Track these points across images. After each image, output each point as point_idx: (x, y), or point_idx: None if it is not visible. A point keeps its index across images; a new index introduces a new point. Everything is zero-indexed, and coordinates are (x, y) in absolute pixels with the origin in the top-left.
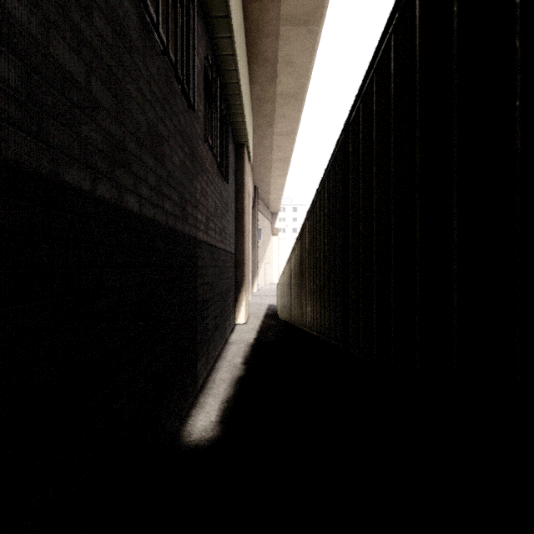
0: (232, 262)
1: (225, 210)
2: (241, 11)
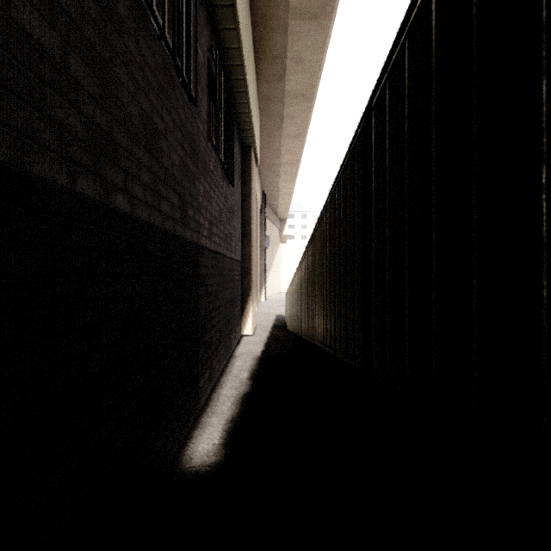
0: (238, 270)
1: (231, 215)
2: (248, 3)
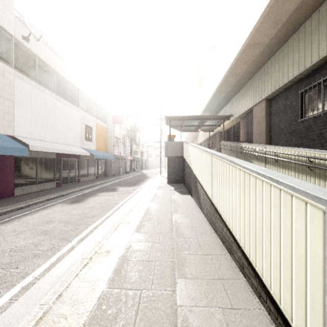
0: None
1: None
2: None
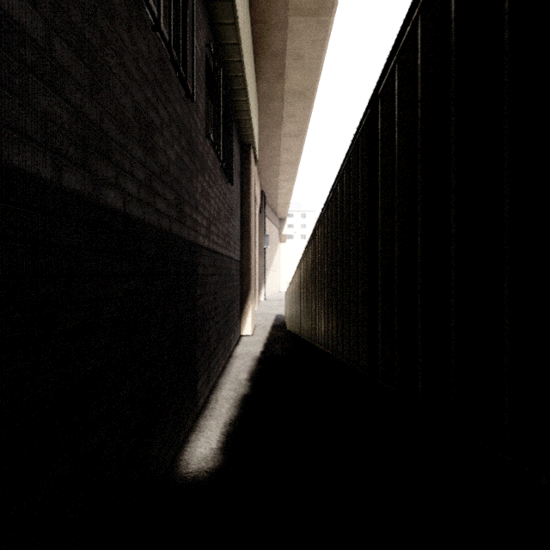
0: (237, 270)
1: (230, 214)
2: None
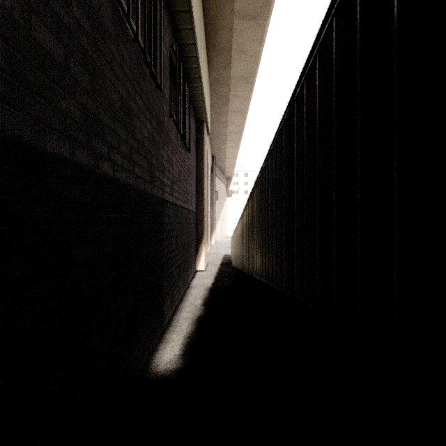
0: (193, 219)
1: (188, 175)
2: (201, 7)
